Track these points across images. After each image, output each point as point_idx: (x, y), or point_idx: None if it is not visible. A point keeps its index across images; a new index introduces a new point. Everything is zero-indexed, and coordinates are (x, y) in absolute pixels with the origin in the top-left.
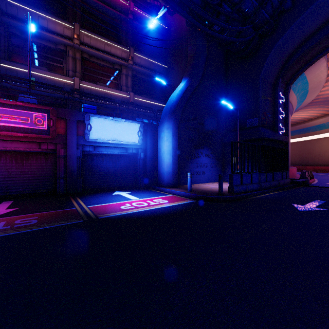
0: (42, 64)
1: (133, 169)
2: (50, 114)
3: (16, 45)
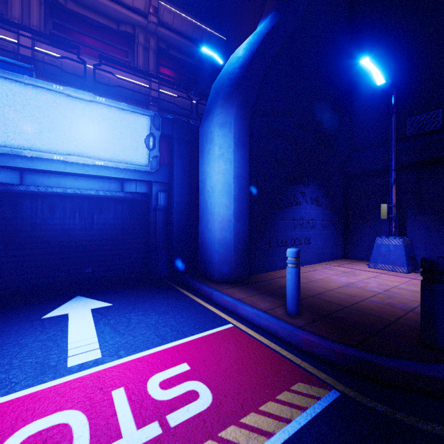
0: None
1: (140, 234)
2: None
3: None
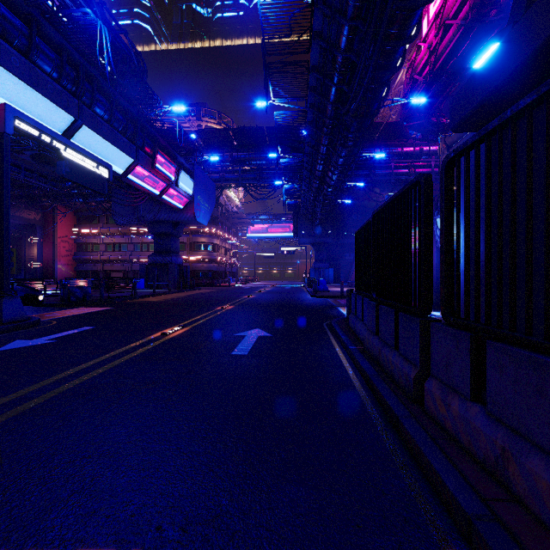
0: None
1: None
2: None
3: None
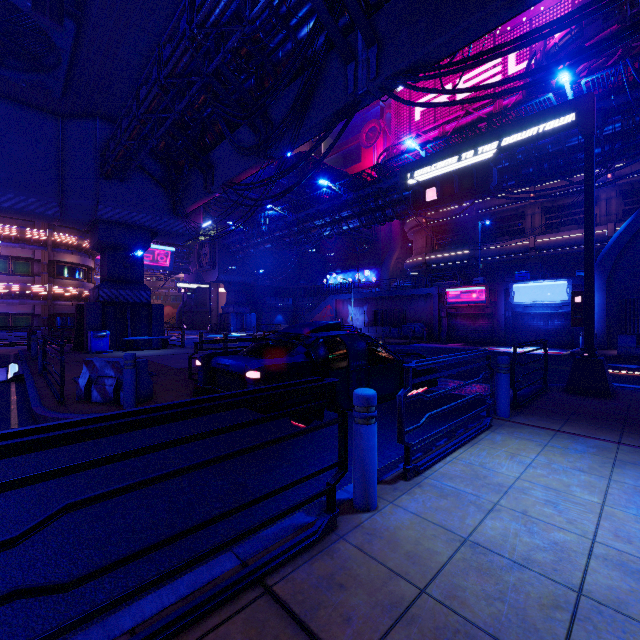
0: (505, 233)
1: (570, 328)
2: (485, 290)
3: (487, 227)
